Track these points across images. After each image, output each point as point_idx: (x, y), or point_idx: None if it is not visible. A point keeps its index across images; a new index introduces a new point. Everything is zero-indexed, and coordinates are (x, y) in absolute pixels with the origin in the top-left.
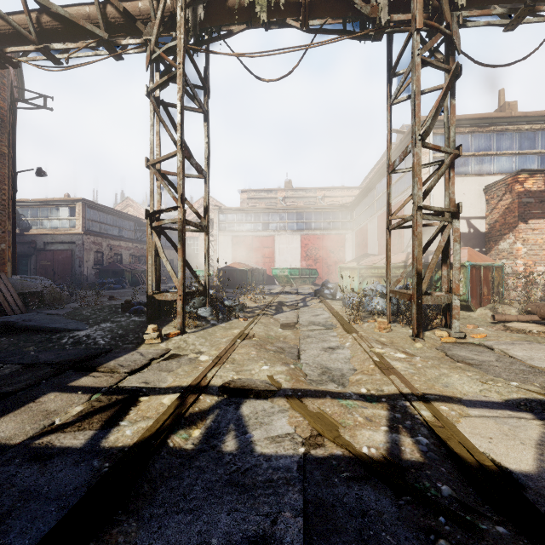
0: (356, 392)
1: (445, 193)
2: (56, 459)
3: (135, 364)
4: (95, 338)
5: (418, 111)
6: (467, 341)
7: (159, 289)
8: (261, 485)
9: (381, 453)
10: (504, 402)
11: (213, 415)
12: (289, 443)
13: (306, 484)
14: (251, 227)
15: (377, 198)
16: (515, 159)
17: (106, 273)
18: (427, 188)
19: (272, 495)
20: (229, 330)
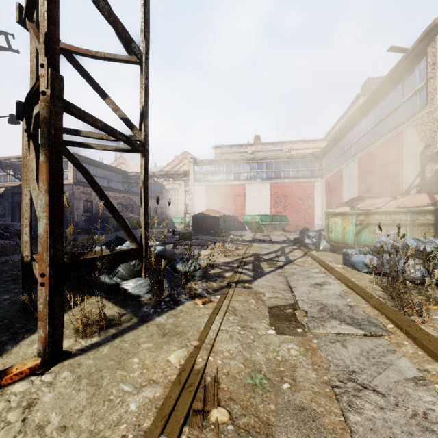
0: None
1: None
2: None
3: None
4: None
5: None
6: None
7: None
8: None
9: None
10: None
11: None
12: None
13: None
14: (223, 177)
15: (356, 141)
16: None
17: (94, 220)
18: None
19: None
20: (164, 346)
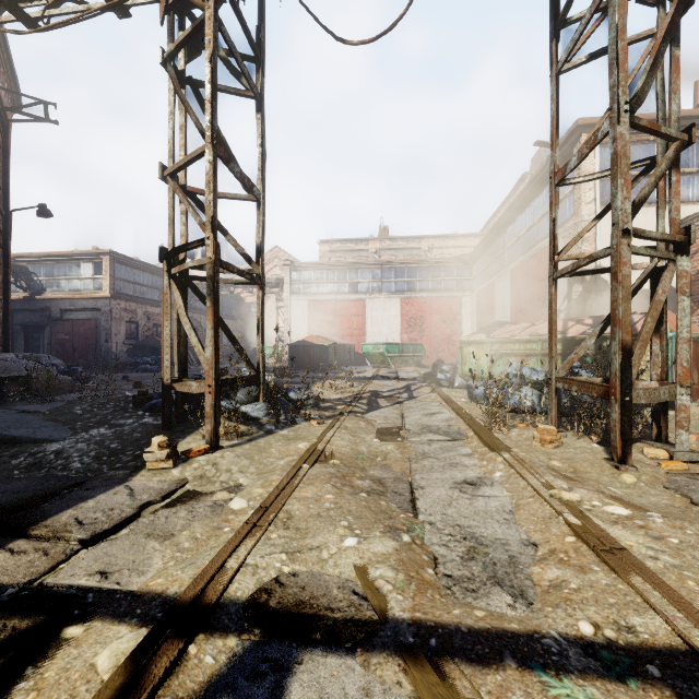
0: (568, 632)
1: (659, 213)
2: None
3: (108, 517)
4: (69, 457)
5: (624, 61)
6: None
7: (185, 374)
8: None
9: None
10: None
11: None
12: None
13: None
14: (334, 289)
15: (509, 245)
16: None
17: (141, 350)
18: (638, 198)
19: None
20: (292, 443)
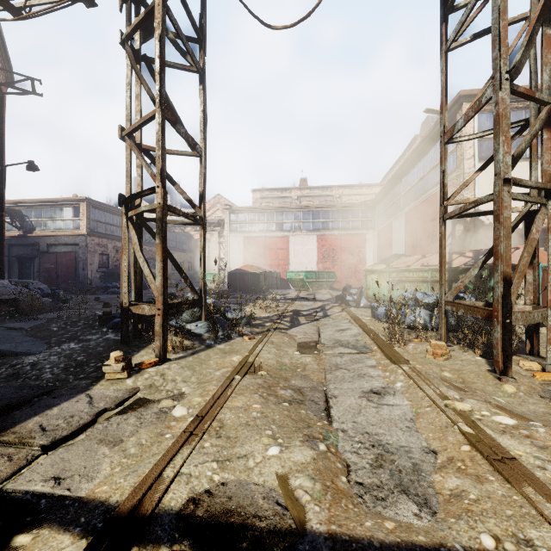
0: (472, 545)
1: (532, 165)
2: None
3: (68, 424)
4: (42, 368)
5: (505, 37)
6: None
7: (140, 298)
8: None
9: None
10: None
11: None
12: None
13: None
14: (264, 228)
15: (404, 193)
16: None
17: (111, 277)
18: (517, 153)
19: None
20: (228, 356)
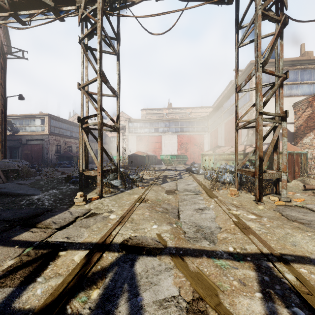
0: (225, 250)
1: (276, 104)
2: None
3: (64, 221)
4: (43, 201)
5: (260, 47)
6: (293, 204)
7: (87, 168)
8: None
9: None
10: None
11: (112, 272)
12: (174, 309)
13: None
14: (148, 131)
15: (224, 112)
16: (313, 86)
17: (62, 158)
18: (266, 100)
19: None
20: (132, 195)
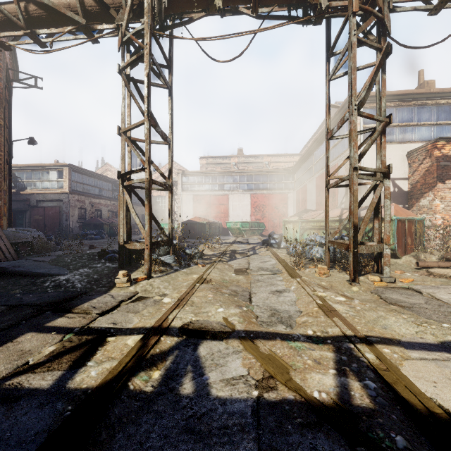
0: (303, 333)
1: (377, 156)
2: (23, 401)
3: (106, 305)
4: (74, 282)
5: (354, 84)
6: (397, 285)
7: (130, 239)
8: (216, 433)
9: (331, 398)
10: (440, 344)
11: (172, 356)
12: (243, 385)
13: (260, 432)
14: (209, 188)
15: (315, 163)
16: (433, 129)
17: (88, 226)
18: (362, 151)
19: (227, 443)
20: (189, 275)
